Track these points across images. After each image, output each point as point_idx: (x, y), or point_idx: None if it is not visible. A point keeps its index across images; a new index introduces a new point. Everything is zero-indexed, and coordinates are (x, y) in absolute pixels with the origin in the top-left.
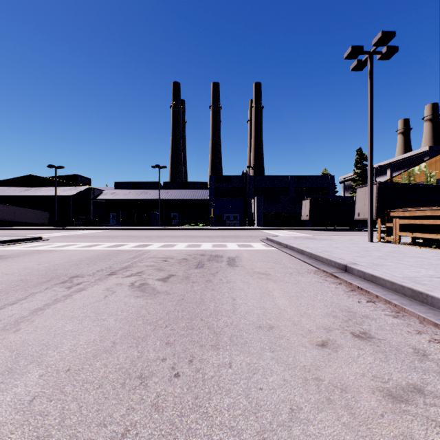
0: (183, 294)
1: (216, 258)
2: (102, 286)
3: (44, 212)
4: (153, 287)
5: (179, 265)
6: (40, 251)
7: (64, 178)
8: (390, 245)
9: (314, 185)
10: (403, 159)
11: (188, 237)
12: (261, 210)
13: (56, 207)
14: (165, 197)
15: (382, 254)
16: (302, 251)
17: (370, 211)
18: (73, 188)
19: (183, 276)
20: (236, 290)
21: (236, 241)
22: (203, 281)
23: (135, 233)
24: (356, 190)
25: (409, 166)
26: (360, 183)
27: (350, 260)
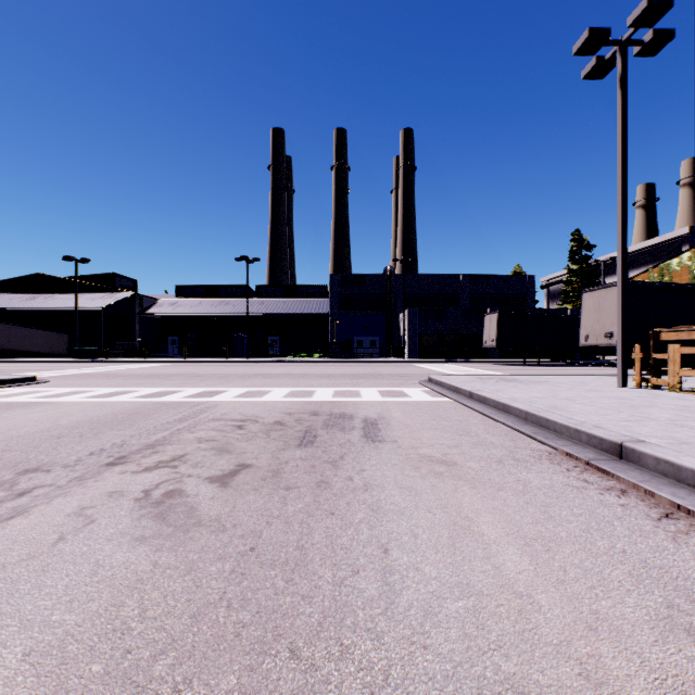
0: (258, 530)
1: (341, 420)
2: (72, 500)
3: (60, 334)
4: (191, 505)
5: (266, 437)
6: (13, 405)
7: (93, 279)
8: (665, 393)
9: (502, 291)
10: (647, 249)
11: (293, 377)
12: (416, 330)
13: (77, 326)
14: (258, 310)
15: (672, 415)
16: (505, 408)
17: (621, 331)
18: (107, 296)
19: (267, 467)
20: (388, 515)
21: (376, 385)
22: (309, 484)
23: (205, 369)
24: (582, 295)
25: (656, 259)
26: (578, 286)
27: (622, 431)
